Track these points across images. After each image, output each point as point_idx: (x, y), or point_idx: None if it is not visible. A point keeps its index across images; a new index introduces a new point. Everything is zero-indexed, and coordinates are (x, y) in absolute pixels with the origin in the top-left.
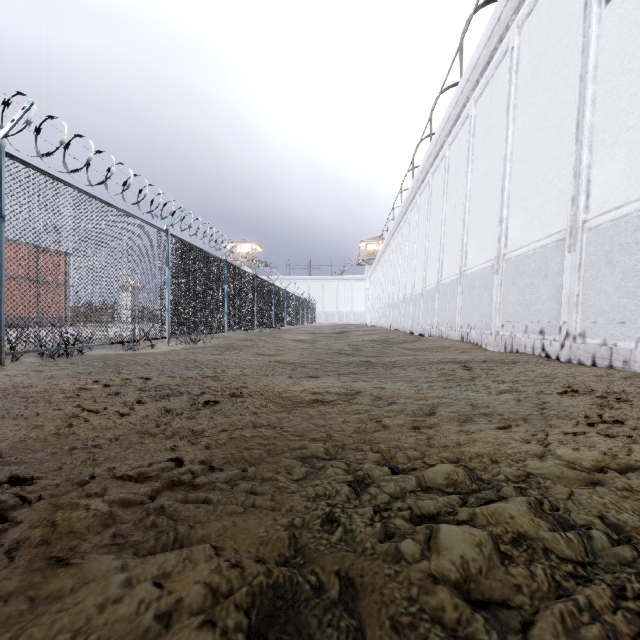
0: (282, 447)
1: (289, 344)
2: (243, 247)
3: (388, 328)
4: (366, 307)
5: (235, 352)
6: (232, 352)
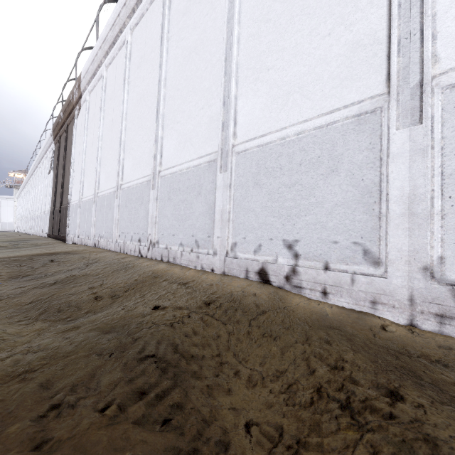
0: None
1: None
2: None
3: (23, 233)
4: (14, 219)
5: None
6: None
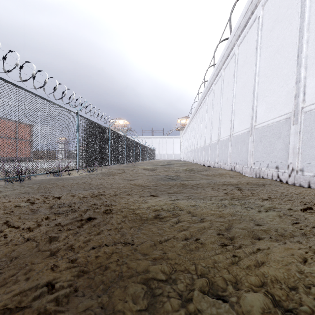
0: (131, 268)
1: (142, 171)
2: (119, 121)
3: (192, 162)
4: (180, 151)
5: (113, 177)
6: (111, 177)
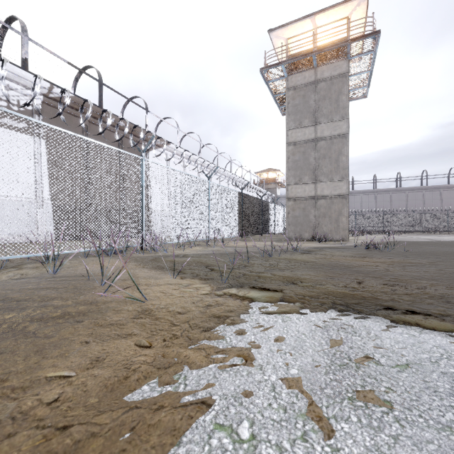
0: None
1: None
2: None
3: None
4: None
5: None
6: None
